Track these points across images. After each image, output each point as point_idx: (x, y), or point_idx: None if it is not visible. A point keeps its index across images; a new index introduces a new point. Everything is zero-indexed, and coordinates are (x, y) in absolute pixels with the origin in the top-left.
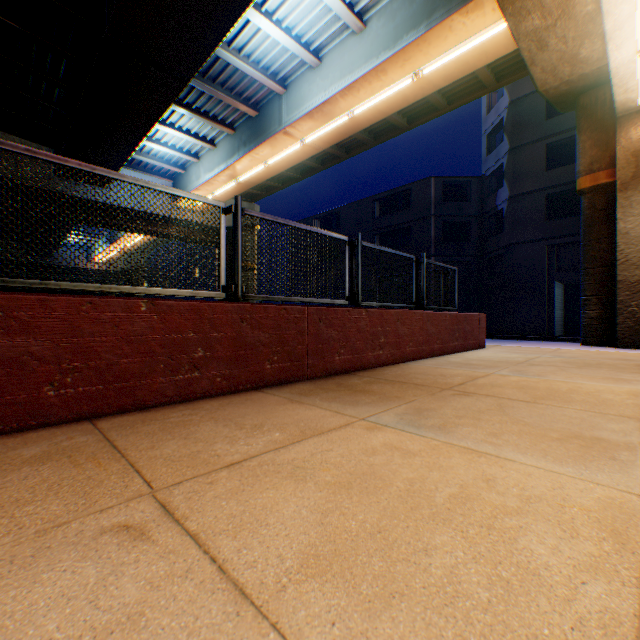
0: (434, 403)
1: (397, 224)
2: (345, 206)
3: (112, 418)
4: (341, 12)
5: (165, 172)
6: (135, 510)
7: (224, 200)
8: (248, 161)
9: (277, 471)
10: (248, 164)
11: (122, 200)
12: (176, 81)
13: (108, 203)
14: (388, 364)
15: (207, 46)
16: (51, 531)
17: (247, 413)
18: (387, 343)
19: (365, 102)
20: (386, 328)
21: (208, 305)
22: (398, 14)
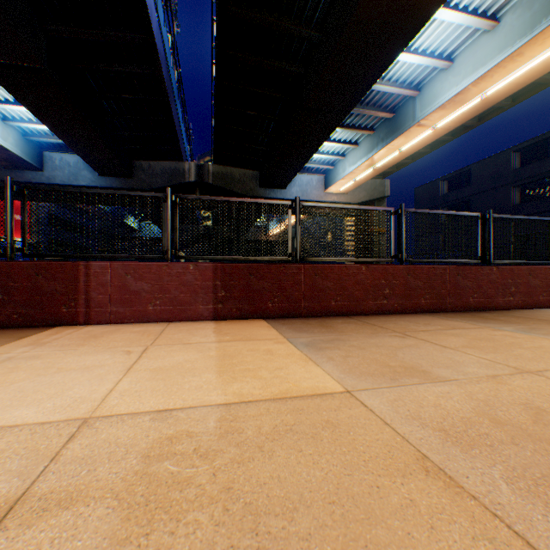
0: (547, 327)
1: (545, 172)
2: (476, 163)
3: (353, 316)
4: (472, 23)
5: (319, 170)
6: (395, 334)
7: (361, 182)
8: (384, 152)
9: (444, 334)
10: (384, 154)
11: (293, 195)
12: (339, 117)
13: (286, 199)
14: (518, 308)
15: (362, 91)
16: (374, 334)
17: (417, 320)
18: (517, 292)
19: (498, 82)
20: (516, 280)
21: (390, 266)
22: (535, 2)
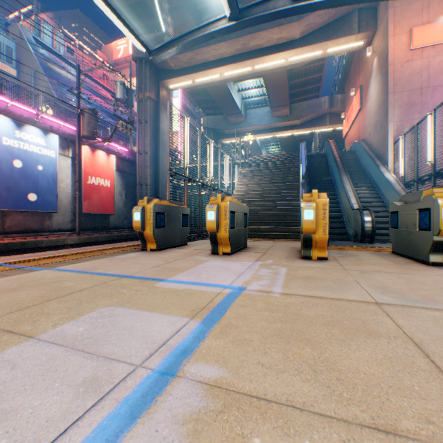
0: None
1: None
2: None
3: None
4: None
5: None
6: None
7: None
8: None
9: None
10: None
11: None
12: None
13: None
14: None
15: None
16: None
17: None
18: None
19: None
20: None
21: None
22: None
